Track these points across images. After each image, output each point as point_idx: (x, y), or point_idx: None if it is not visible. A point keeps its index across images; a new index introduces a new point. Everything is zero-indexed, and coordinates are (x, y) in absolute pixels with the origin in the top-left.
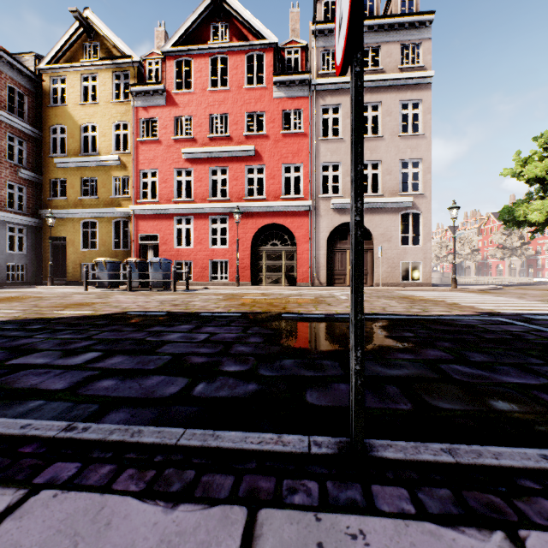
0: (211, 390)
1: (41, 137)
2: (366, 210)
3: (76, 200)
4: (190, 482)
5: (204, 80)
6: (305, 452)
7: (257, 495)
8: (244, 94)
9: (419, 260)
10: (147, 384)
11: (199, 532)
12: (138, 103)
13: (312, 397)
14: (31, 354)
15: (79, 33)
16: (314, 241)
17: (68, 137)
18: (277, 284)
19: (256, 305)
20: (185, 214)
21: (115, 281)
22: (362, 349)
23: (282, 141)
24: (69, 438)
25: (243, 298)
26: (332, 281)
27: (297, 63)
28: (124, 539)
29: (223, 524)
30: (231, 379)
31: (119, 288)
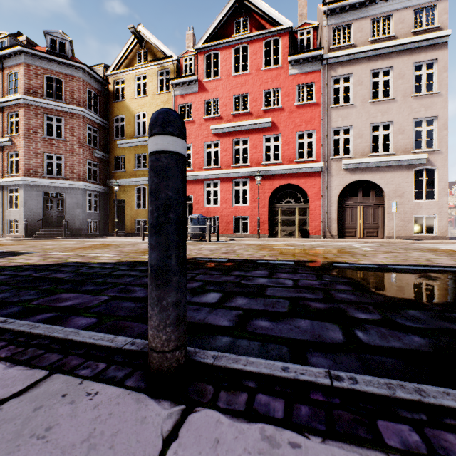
0: (378, 339)
1: (108, 126)
2: (377, 168)
3: (132, 172)
4: None
5: (228, 67)
6: None
7: None
8: (262, 75)
9: (433, 214)
10: (303, 328)
11: None
12: (177, 92)
13: None
14: None
15: (133, 44)
16: (326, 198)
17: (126, 124)
18: (291, 236)
19: (295, 254)
20: (213, 179)
21: None
22: None
23: (296, 112)
24: (350, 389)
25: (274, 248)
26: (343, 234)
27: (309, 42)
28: None
29: None
30: (381, 328)
31: None
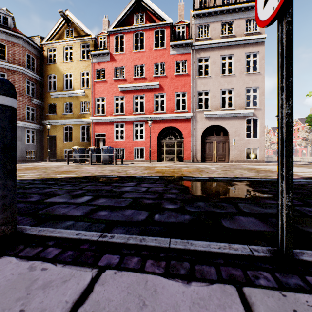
0: (164, 218)
1: (43, 81)
2: (225, 117)
3: (61, 115)
4: (189, 269)
5: (130, 46)
6: (251, 255)
7: (235, 279)
8: (153, 53)
9: (257, 147)
10: (126, 214)
11: (213, 299)
12: (94, 60)
13: (226, 224)
14: (55, 197)
15: (63, 24)
16: (194, 136)
17: (57, 80)
18: (172, 161)
19: (165, 172)
20: (120, 122)
21: (83, 159)
22: (292, 192)
23: (175, 79)
24: (106, 241)
25: (156, 168)
26: (204, 159)
27: (183, 34)
28: (170, 300)
29: (225, 295)
30: (173, 212)
31: (84, 163)
